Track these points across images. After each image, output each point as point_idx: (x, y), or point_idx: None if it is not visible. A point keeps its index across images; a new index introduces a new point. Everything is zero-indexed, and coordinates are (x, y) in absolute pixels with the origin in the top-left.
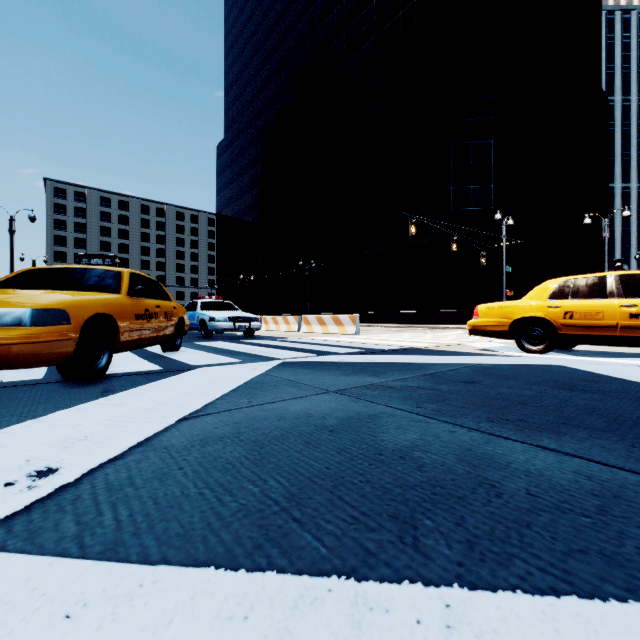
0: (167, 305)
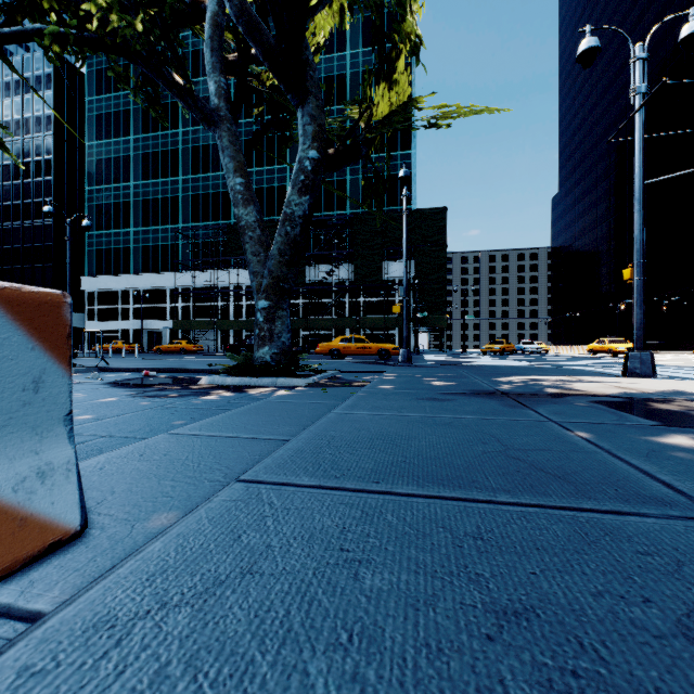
0: (510, 346)
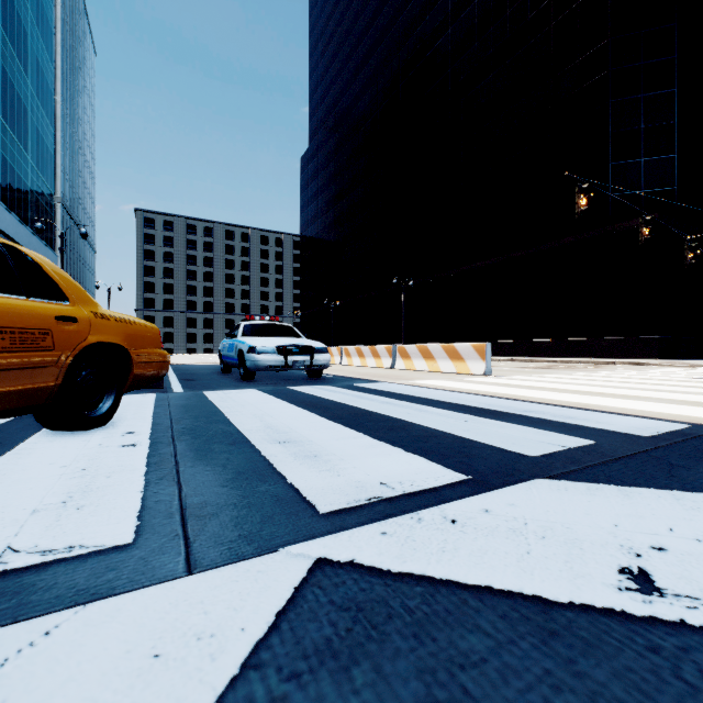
0: (6, 307)
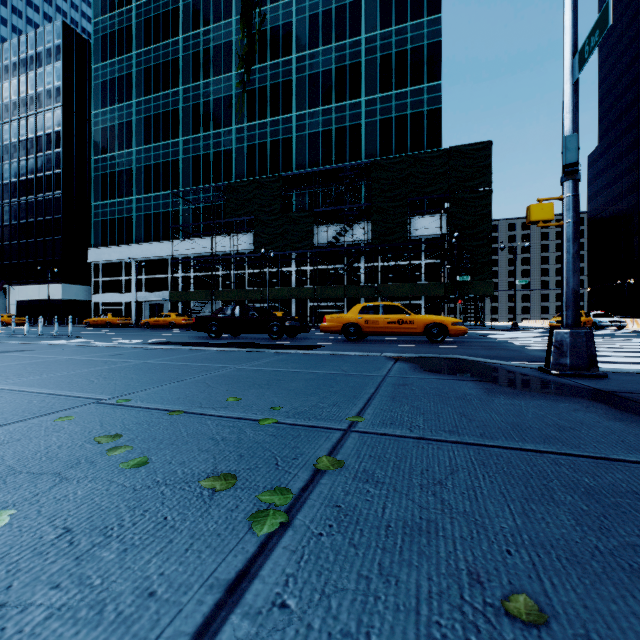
0: (590, 319)
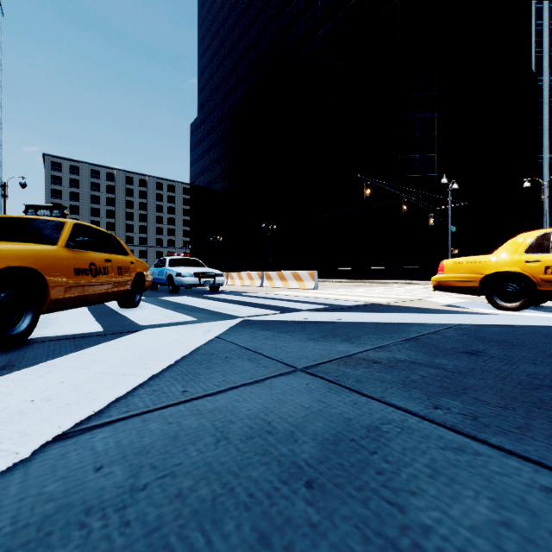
0: (122, 260)
